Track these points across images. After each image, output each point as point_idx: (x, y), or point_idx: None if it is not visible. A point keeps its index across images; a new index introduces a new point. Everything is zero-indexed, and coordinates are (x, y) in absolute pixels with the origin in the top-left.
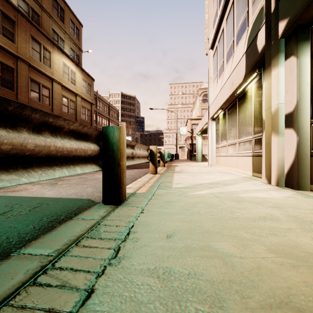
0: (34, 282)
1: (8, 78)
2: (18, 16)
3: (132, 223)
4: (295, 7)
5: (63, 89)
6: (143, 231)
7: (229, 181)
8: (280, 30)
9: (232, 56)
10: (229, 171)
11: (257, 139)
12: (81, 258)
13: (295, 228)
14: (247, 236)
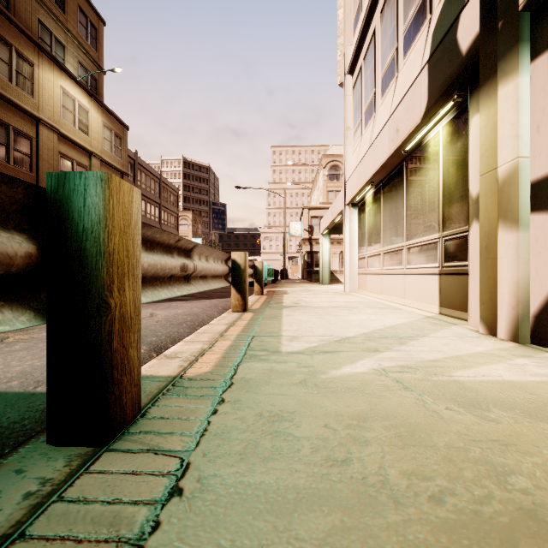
0: None
1: None
2: None
3: None
4: None
5: (63, 142)
6: None
7: (403, 328)
8: None
9: (394, 80)
10: (388, 303)
11: (451, 240)
12: None
13: None
14: None
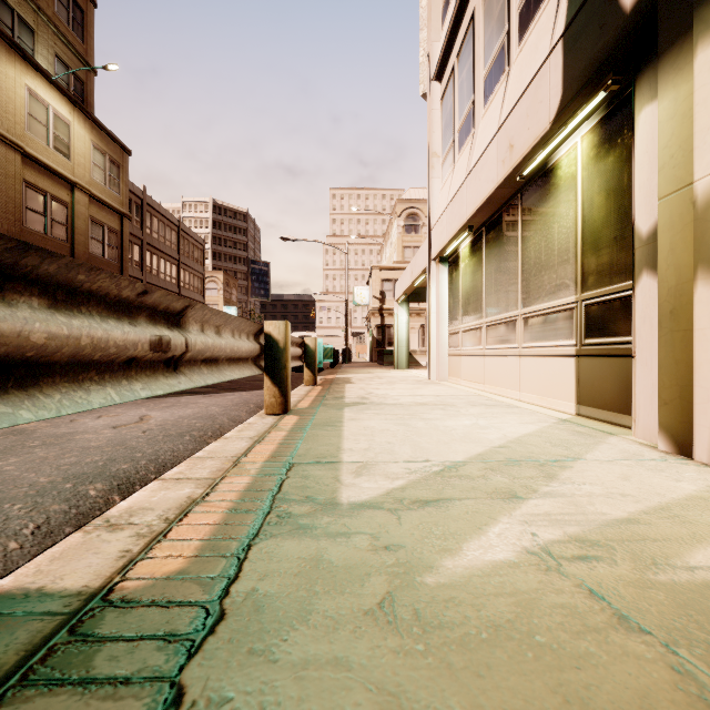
0: None
1: None
2: None
3: None
4: None
5: (30, 166)
6: None
7: (537, 443)
8: None
9: (504, 78)
10: (495, 397)
11: (597, 304)
12: None
13: None
14: None
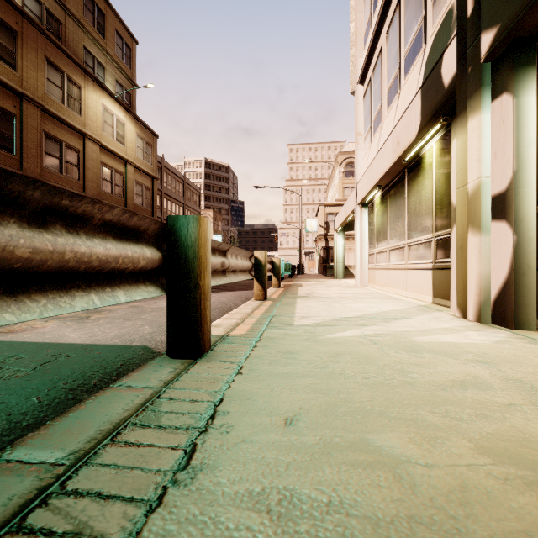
0: (21, 525)
1: (5, 131)
2: (24, 24)
3: (220, 394)
4: (511, 6)
5: (104, 152)
6: (240, 410)
7: (393, 312)
8: (483, 47)
9: (397, 96)
10: (391, 295)
11: (441, 240)
12: (119, 471)
13: (521, 403)
14: (434, 421)
